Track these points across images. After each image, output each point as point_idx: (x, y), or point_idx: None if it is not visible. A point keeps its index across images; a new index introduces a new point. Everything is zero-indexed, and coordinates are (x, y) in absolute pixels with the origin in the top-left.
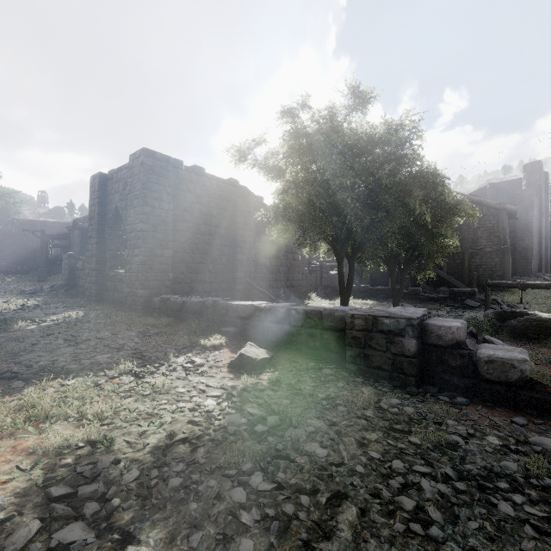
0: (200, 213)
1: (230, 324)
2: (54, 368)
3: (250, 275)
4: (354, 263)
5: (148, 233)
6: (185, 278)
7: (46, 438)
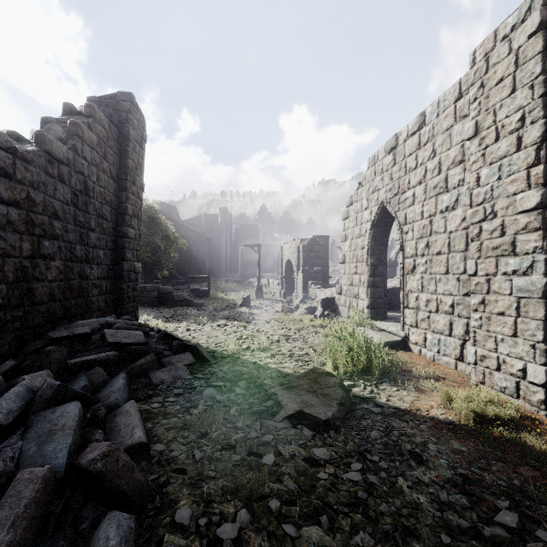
0: None
1: None
2: None
3: None
4: None
5: None
6: None
7: None
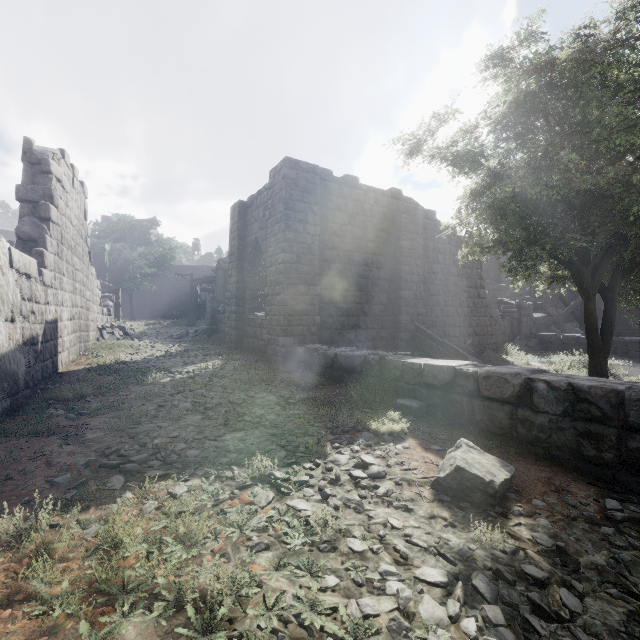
0: (352, 237)
1: (408, 393)
2: (169, 453)
3: (419, 318)
4: (614, 297)
5: (291, 265)
6: (334, 323)
7: None
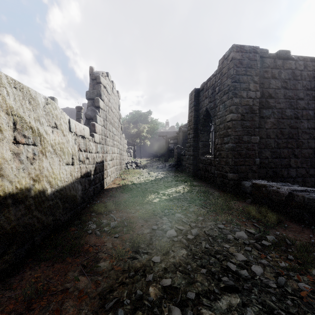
0: (284, 97)
1: None
2: None
3: None
4: None
5: (236, 122)
6: (269, 163)
7: None
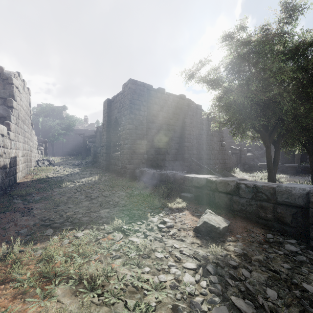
0: (162, 117)
1: (186, 190)
2: (74, 219)
3: (193, 155)
4: (279, 146)
5: (132, 130)
6: (153, 158)
7: (44, 309)
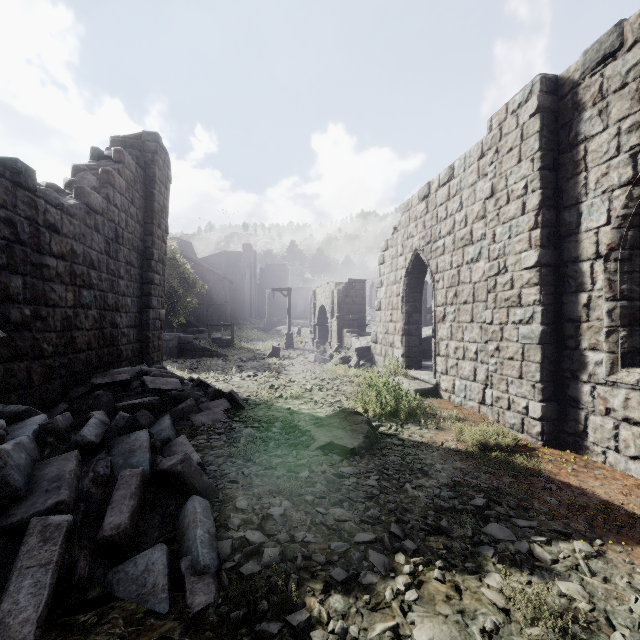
0: None
1: None
2: None
3: None
4: None
5: None
6: None
7: None
